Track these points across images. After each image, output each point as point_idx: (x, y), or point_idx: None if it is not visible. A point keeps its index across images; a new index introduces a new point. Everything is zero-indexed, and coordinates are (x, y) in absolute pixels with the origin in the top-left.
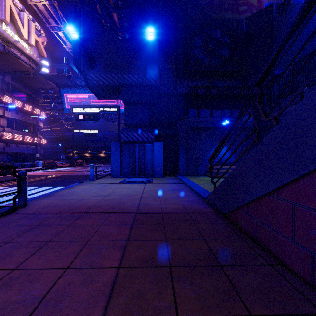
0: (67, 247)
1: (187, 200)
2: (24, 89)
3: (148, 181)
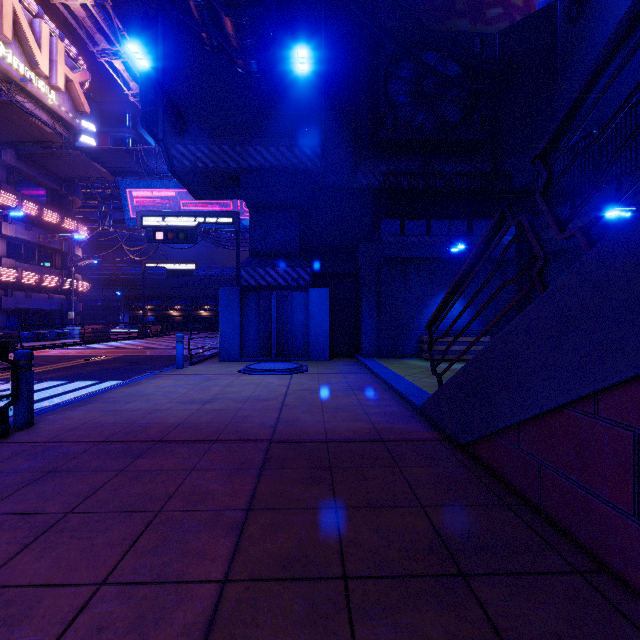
0: (110, 527)
1: (380, 411)
2: (44, 178)
3: (298, 369)
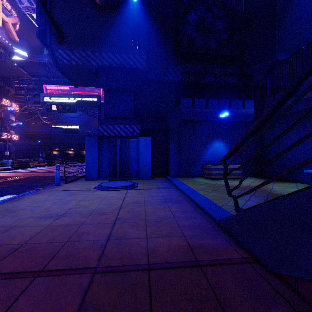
0: None
1: (189, 223)
2: None
3: (132, 186)
